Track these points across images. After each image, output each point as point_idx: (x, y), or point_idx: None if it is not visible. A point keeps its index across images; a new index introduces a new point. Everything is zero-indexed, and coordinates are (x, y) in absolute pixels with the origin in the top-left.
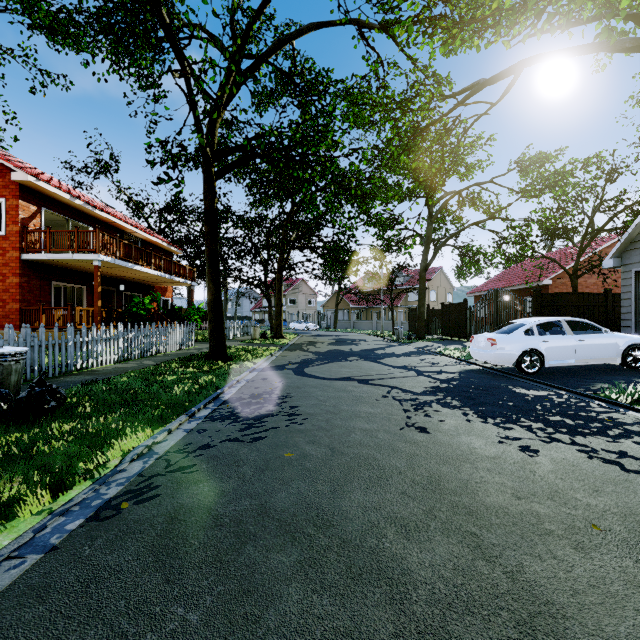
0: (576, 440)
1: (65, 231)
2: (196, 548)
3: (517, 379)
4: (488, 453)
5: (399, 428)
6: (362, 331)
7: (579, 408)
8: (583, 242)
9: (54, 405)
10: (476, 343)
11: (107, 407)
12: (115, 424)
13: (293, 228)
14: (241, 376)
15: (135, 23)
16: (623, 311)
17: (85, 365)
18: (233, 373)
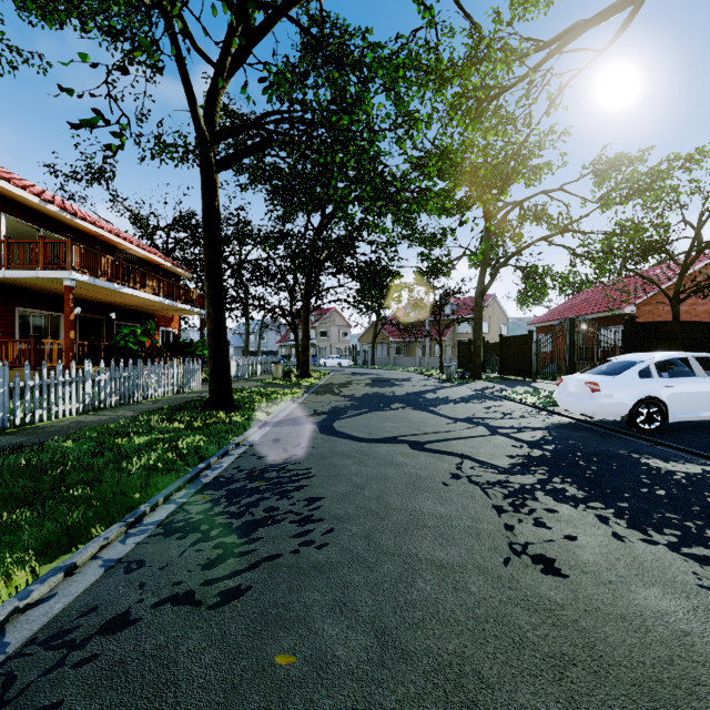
0: None
1: (27, 242)
2: None
3: (634, 440)
4: None
5: (502, 560)
6: (404, 368)
7: None
8: (688, 257)
9: None
10: (566, 387)
11: None
12: None
13: (323, 247)
14: (244, 436)
15: None
16: None
17: (29, 419)
18: (234, 430)
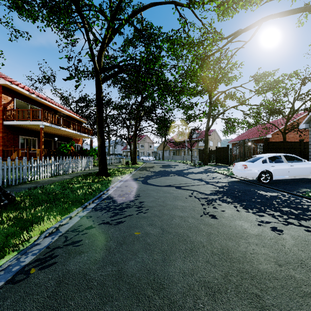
0: (302, 223)
1: (25, 110)
2: (71, 308)
3: (259, 186)
4: (253, 232)
5: (200, 215)
6: (176, 161)
7: (297, 203)
8: (289, 116)
9: (6, 202)
10: (236, 167)
11: (37, 203)
12: (40, 213)
13: (142, 110)
14: (114, 184)
15: (59, 1)
16: (310, 150)
17: (33, 178)
18: (110, 183)
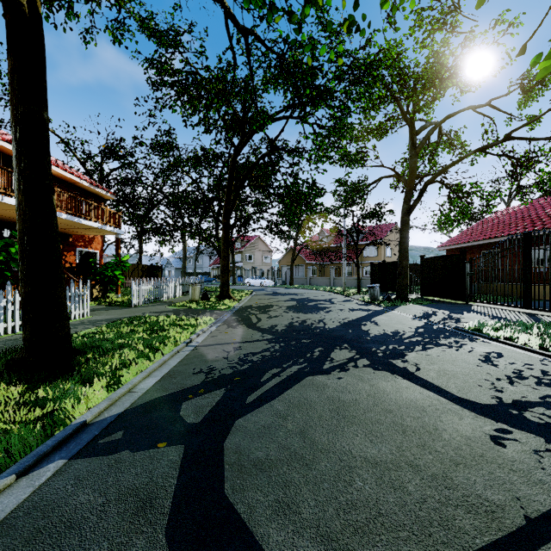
0: None
1: None
2: None
3: None
4: None
5: None
6: (319, 287)
7: None
8: None
9: None
10: None
11: None
12: None
13: None
14: None
15: None
16: None
17: None
18: None
